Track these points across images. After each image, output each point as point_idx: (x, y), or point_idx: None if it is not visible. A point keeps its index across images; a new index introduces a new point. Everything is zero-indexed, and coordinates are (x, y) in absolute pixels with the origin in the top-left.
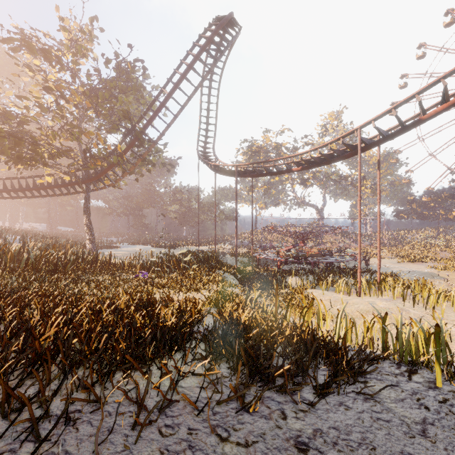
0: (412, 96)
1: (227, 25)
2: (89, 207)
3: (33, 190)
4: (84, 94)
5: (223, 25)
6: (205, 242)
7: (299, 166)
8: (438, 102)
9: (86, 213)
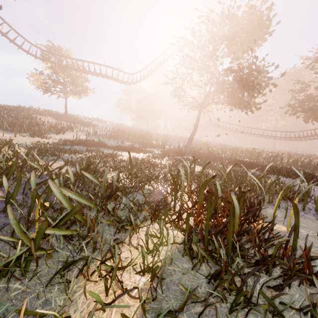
0: None
1: None
2: None
3: None
4: None
5: None
6: None
7: None
8: None
9: None
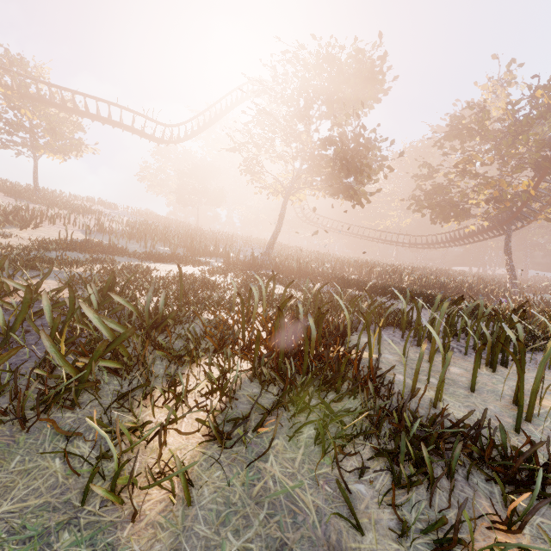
0: None
1: None
2: (509, 247)
3: (467, 237)
4: (487, 152)
5: None
6: None
7: None
8: None
9: (506, 253)
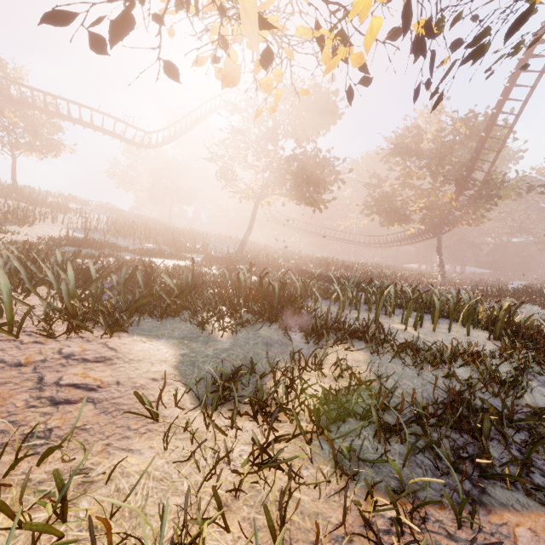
0: None
1: None
2: (440, 247)
3: (409, 238)
4: (421, 169)
5: None
6: None
7: None
8: None
9: (437, 252)
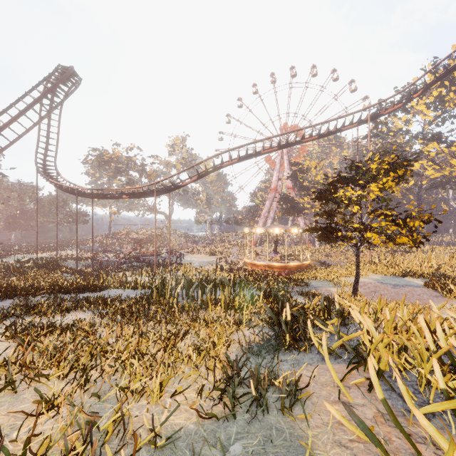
0: (175, 174)
1: (68, 79)
2: None
3: None
4: None
5: (63, 81)
6: (45, 249)
7: (127, 195)
8: (191, 176)
9: None
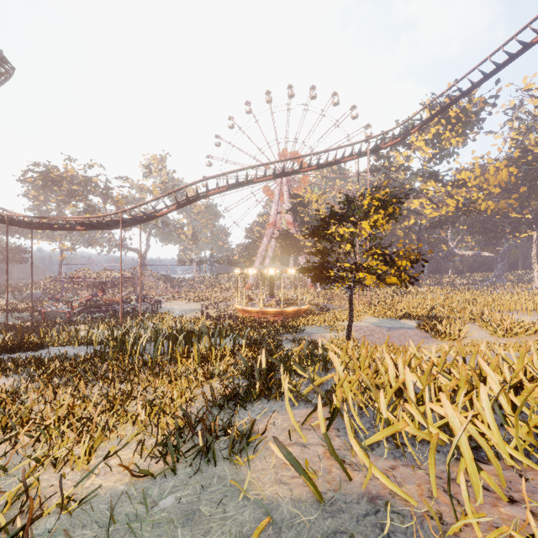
0: (148, 202)
1: None
2: None
3: None
4: None
5: None
6: None
7: (83, 226)
8: (169, 205)
9: None
